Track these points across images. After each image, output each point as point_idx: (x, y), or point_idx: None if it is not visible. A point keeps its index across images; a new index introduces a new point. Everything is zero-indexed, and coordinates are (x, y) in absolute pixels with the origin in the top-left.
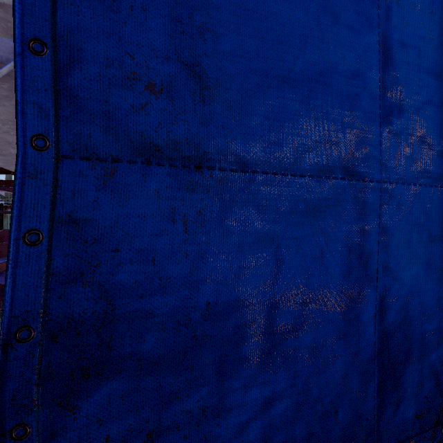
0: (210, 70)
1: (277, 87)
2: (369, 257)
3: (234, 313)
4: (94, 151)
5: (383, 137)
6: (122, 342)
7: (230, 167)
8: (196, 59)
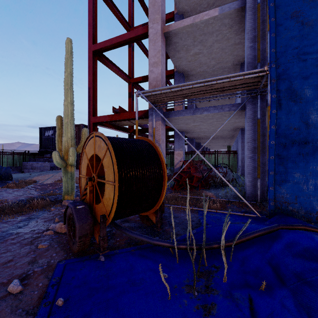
0: (310, 122)
1: None
2: None
3: (317, 175)
4: (282, 142)
5: None
6: (288, 177)
7: (316, 142)
8: (306, 120)
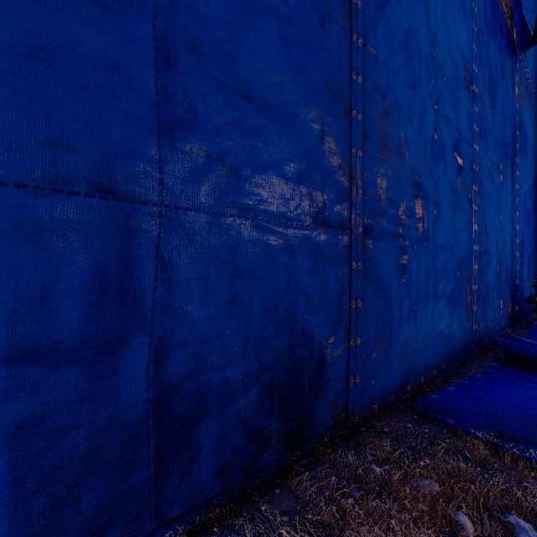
0: None
1: None
2: (139, 296)
3: None
4: None
5: (164, 153)
6: None
7: None
8: None
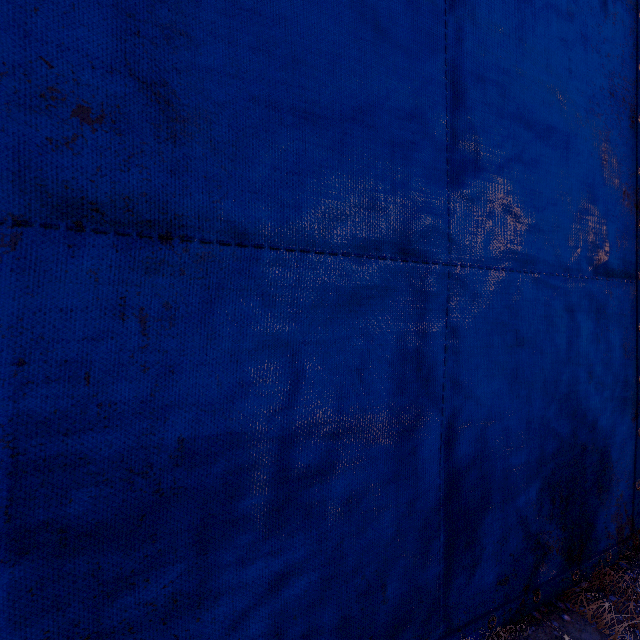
0: (186, 94)
1: (293, 125)
2: (432, 368)
3: (226, 452)
4: None
5: (452, 203)
6: (31, 506)
7: (219, 239)
8: (161, 76)
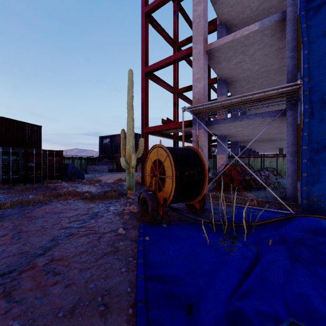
0: None
1: None
2: None
3: None
4: (315, 147)
5: None
6: (320, 178)
7: None
8: None
